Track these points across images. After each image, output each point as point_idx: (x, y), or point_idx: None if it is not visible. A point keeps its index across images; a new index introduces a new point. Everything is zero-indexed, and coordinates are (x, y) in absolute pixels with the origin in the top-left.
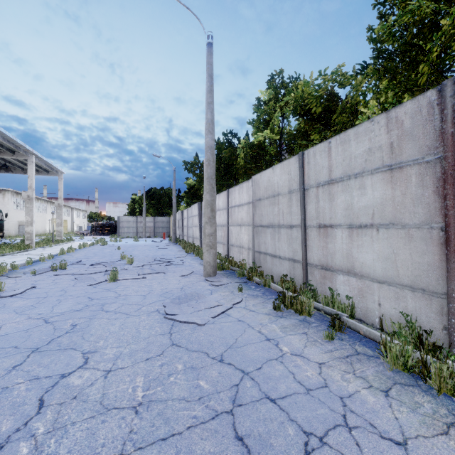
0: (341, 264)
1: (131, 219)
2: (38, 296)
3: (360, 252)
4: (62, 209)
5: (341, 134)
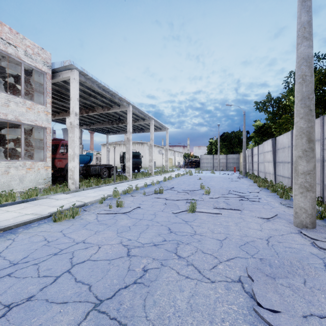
0: None
1: (209, 157)
2: (137, 216)
3: None
4: (167, 151)
5: None
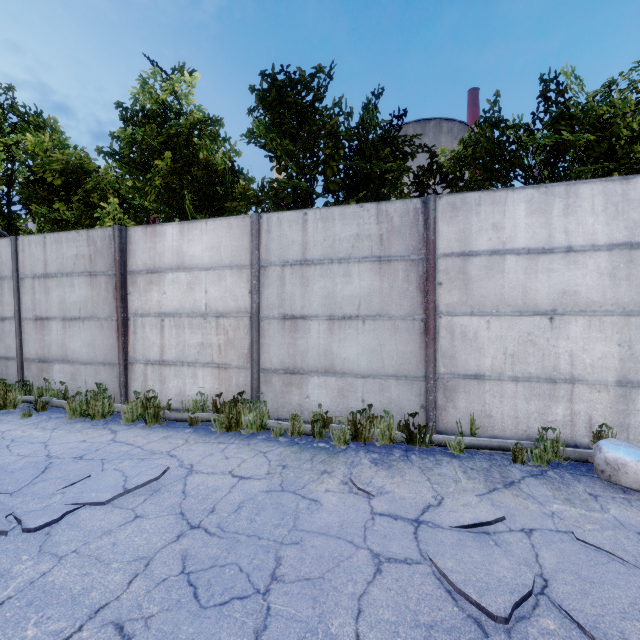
0: (57, 354)
1: None
2: None
3: (72, 341)
4: None
5: (55, 233)
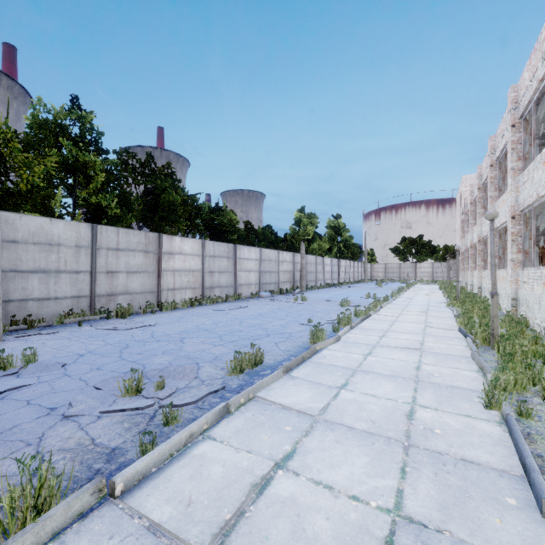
0: (122, 290)
1: None
2: (133, 365)
3: (132, 283)
4: None
5: (126, 229)
